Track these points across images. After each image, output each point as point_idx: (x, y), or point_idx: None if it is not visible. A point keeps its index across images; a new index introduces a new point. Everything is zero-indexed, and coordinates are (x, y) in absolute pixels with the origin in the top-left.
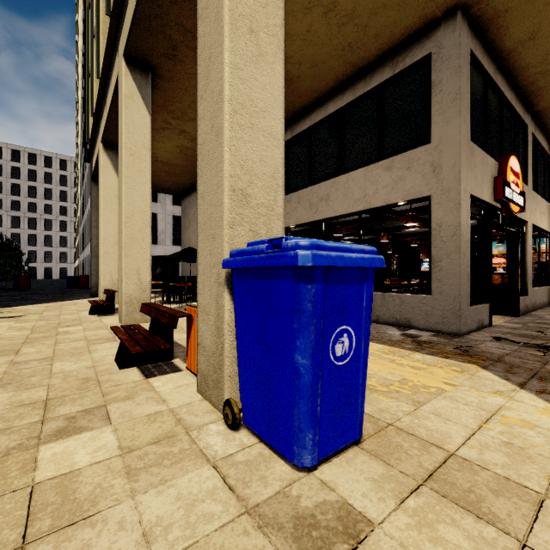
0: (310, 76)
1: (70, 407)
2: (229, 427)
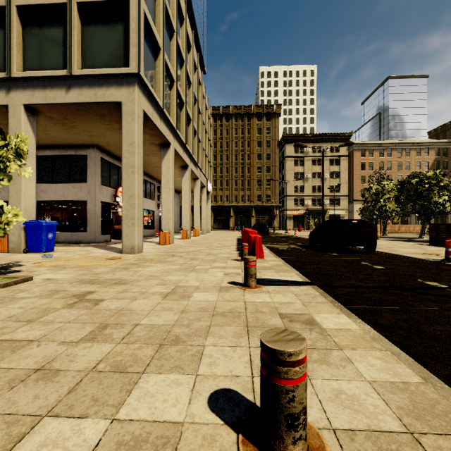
0: (37, 141)
1: None
2: (26, 253)
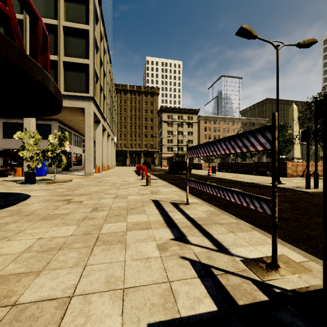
0: None
1: (10, 178)
2: None
